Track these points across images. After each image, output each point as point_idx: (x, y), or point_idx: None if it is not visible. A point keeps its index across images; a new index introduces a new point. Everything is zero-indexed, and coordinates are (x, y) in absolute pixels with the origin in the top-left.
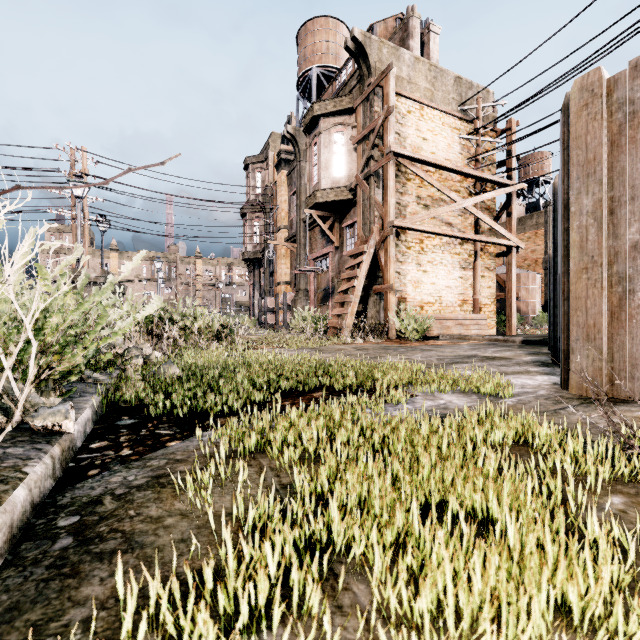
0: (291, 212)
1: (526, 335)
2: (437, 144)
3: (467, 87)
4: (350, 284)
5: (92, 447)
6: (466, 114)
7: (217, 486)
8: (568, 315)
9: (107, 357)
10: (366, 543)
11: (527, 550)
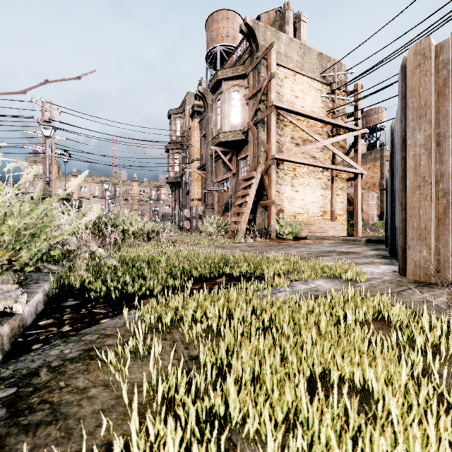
0: (201, 149)
1: (368, 236)
2: (305, 100)
3: (326, 60)
4: (244, 200)
5: (40, 324)
6: (326, 79)
7: (137, 358)
8: (405, 221)
9: (56, 252)
10: (260, 411)
11: (408, 427)
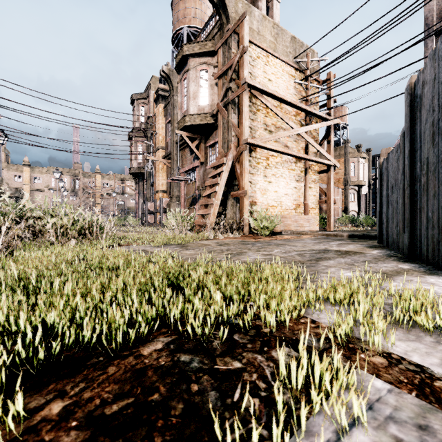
0: (167, 136)
1: (340, 231)
2: (279, 85)
3: (299, 45)
4: (212, 189)
5: None
6: (299, 65)
7: None
8: None
9: None
10: None
11: None
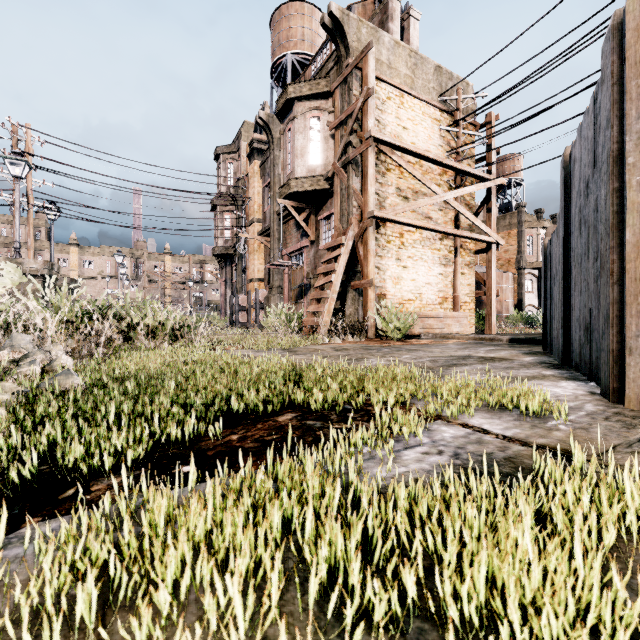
0: (264, 205)
1: (505, 334)
2: (417, 134)
3: (447, 77)
4: (327, 279)
5: None
6: (446, 105)
7: None
8: (619, 303)
9: None
10: None
11: None
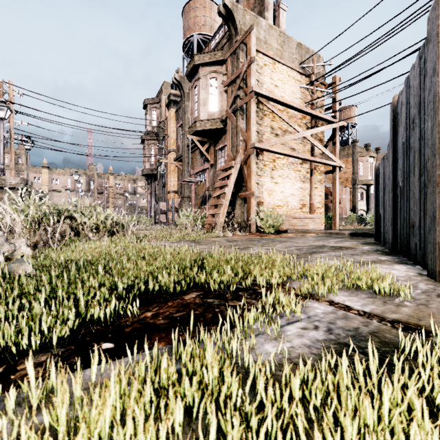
0: (178, 139)
1: (345, 229)
2: (285, 90)
3: (305, 51)
4: (222, 191)
5: None
6: (305, 70)
7: None
8: None
9: None
10: None
11: None
